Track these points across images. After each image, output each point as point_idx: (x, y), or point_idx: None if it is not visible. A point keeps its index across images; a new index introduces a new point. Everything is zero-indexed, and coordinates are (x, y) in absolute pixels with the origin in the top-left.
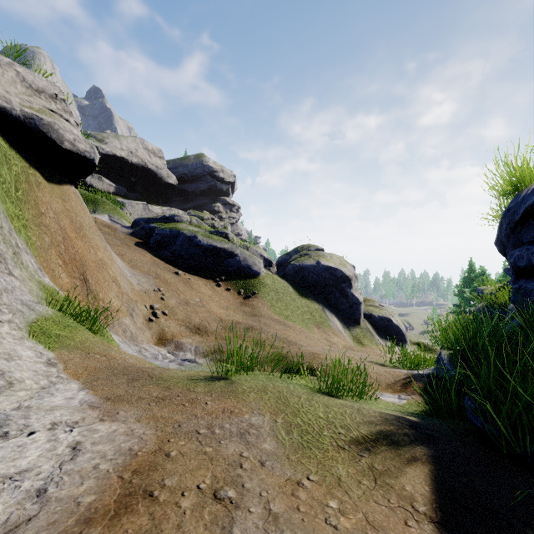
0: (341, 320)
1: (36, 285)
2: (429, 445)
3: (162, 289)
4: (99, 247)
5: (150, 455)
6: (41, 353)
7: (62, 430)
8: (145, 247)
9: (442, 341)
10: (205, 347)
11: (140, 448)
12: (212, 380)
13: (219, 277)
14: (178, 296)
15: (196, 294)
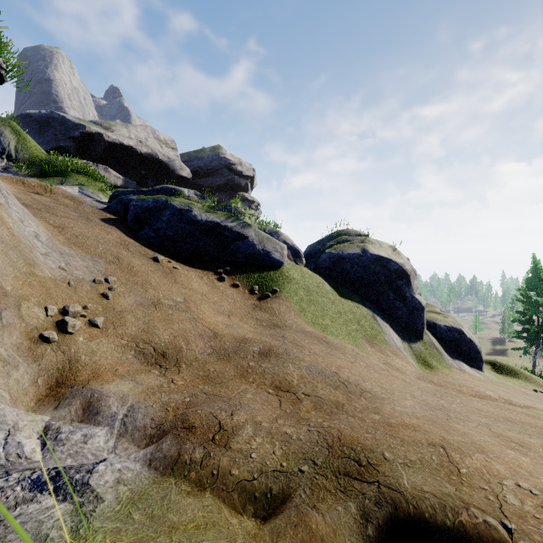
0: (398, 332)
1: None
2: None
3: (112, 280)
4: None
5: None
6: None
7: None
8: (117, 224)
9: None
10: (153, 409)
11: None
12: None
13: (223, 267)
14: (143, 292)
15: (180, 290)
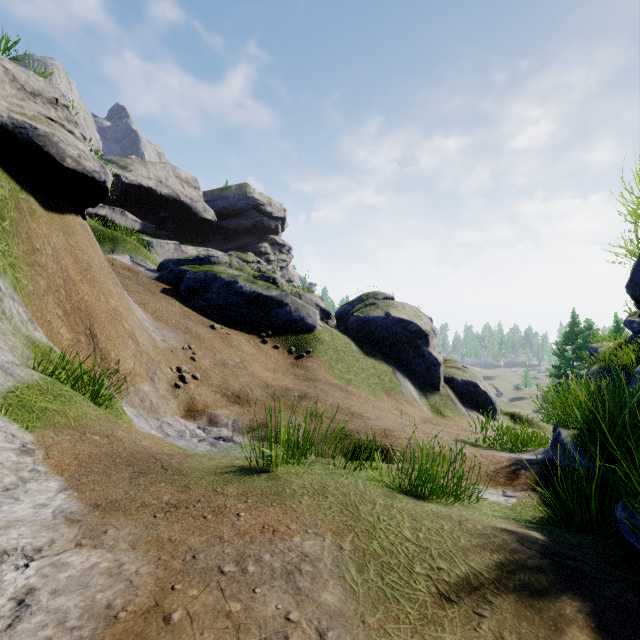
0: (416, 385)
1: (22, 342)
2: (580, 592)
3: (193, 347)
4: (112, 293)
5: (138, 620)
6: (13, 435)
7: (12, 565)
8: (174, 294)
9: (560, 417)
10: (246, 421)
11: (125, 603)
12: (249, 473)
13: (265, 332)
14: (214, 355)
15: (236, 352)
